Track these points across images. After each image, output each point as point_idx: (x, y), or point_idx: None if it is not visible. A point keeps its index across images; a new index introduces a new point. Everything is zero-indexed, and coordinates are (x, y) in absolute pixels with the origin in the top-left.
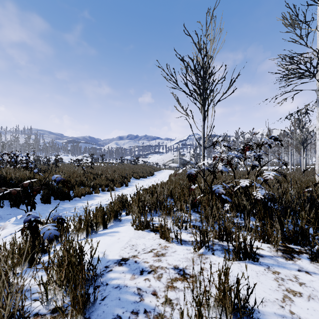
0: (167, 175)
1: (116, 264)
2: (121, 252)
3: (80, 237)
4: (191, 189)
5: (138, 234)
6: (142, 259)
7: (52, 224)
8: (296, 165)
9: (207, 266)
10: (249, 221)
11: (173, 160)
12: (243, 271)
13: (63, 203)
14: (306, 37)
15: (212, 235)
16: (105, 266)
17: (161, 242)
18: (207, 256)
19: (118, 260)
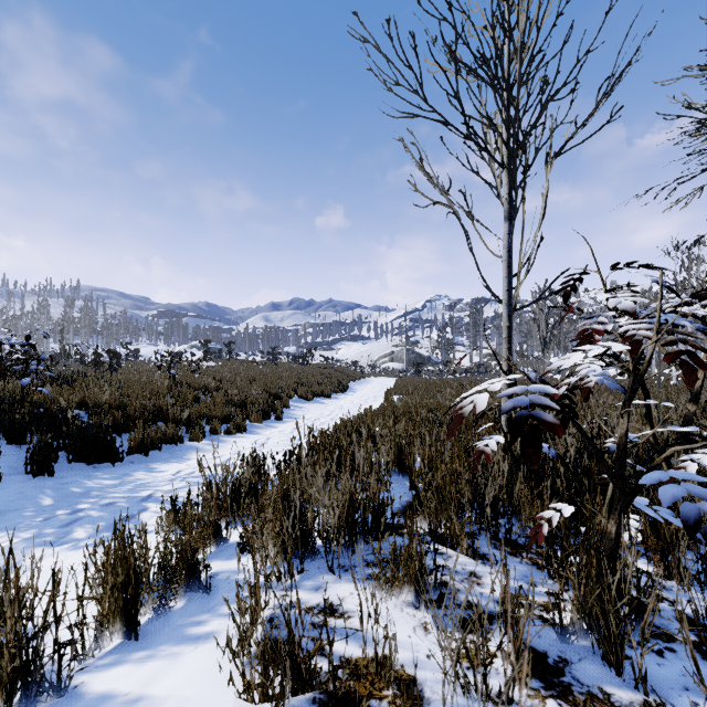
0: (379, 389)
1: None
2: None
3: None
4: (481, 455)
5: None
6: None
7: None
8: None
9: None
10: None
11: (392, 354)
12: None
13: (91, 473)
14: None
15: None
16: None
17: None
18: None
19: None
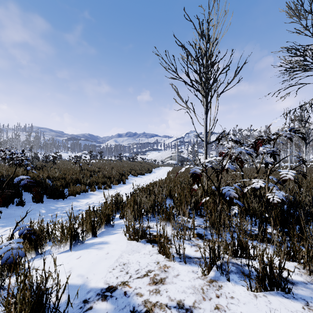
0: (165, 172)
1: (99, 297)
2: (107, 276)
3: (63, 248)
4: (193, 189)
5: (131, 246)
6: (135, 289)
7: (17, 240)
8: (294, 162)
9: (222, 302)
10: (265, 230)
11: (171, 157)
12: (275, 312)
13: (56, 202)
14: (312, 27)
15: (221, 248)
16: (84, 300)
17: (159, 260)
18: (221, 283)
19: (102, 290)
